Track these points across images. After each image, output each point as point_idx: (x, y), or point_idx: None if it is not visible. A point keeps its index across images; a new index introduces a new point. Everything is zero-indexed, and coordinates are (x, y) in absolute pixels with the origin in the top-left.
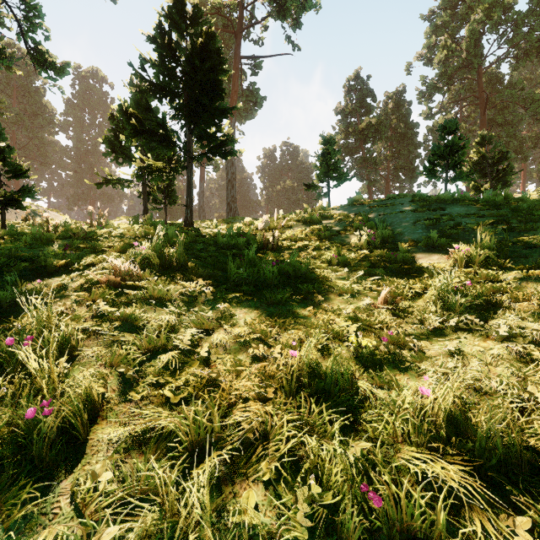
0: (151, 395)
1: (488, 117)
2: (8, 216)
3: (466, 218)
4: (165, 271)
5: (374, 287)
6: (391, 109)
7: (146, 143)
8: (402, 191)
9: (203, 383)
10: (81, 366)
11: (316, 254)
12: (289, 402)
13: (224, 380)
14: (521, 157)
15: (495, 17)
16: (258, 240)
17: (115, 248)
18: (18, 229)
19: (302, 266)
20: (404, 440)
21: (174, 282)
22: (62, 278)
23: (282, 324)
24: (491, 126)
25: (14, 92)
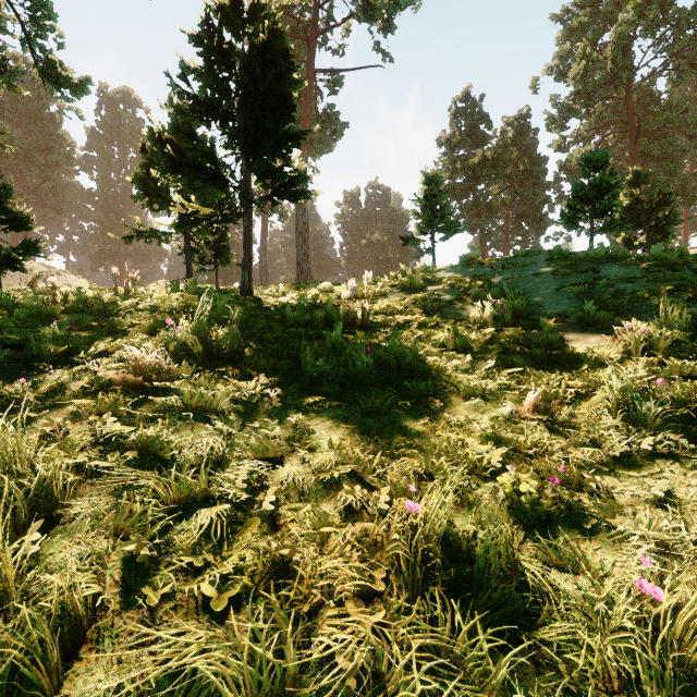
0: (179, 589)
1: (640, 149)
2: (10, 280)
3: (630, 284)
4: (212, 362)
5: (512, 384)
6: (512, 138)
7: (188, 182)
8: (524, 247)
9: (267, 565)
10: (66, 535)
11: (423, 333)
12: (412, 600)
13: (300, 553)
14: (683, 201)
15: (651, 16)
16: (342, 313)
17: (141, 327)
18: (21, 298)
19: (407, 352)
20: (623, 684)
21: (223, 379)
22: (58, 375)
23: (386, 448)
24: (643, 161)
25: (22, 120)
